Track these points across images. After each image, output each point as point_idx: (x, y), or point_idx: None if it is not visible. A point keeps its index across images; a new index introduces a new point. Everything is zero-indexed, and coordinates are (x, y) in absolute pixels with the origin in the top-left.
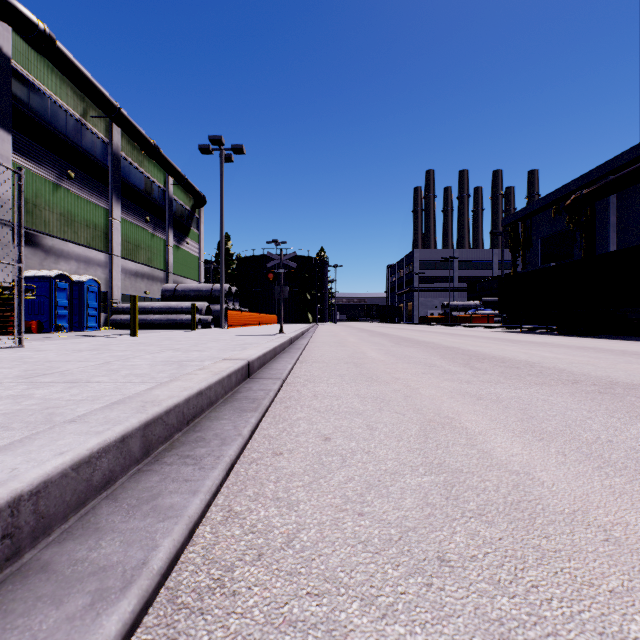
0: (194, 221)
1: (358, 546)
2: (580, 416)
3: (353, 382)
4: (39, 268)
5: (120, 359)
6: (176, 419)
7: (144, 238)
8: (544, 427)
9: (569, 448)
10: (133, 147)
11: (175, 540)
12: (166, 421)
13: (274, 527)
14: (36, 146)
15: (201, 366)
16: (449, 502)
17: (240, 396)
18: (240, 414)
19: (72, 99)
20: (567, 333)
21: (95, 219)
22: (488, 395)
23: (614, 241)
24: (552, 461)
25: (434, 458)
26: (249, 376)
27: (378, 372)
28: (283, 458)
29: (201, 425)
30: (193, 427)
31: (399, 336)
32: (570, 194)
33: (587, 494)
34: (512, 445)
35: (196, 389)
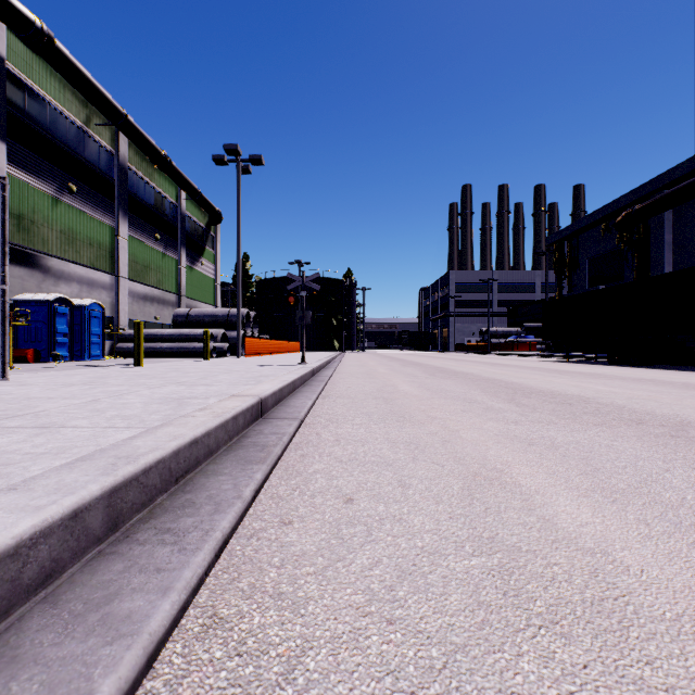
0: (209, 240)
1: (386, 680)
2: (655, 468)
3: (382, 422)
4: (37, 291)
5: (112, 396)
6: (159, 478)
7: (154, 258)
8: (614, 483)
9: (651, 514)
10: (142, 158)
11: (122, 678)
12: (144, 482)
13: (270, 645)
14: (33, 156)
15: (204, 405)
16: (508, 600)
17: (247, 442)
18: (244, 467)
19: (74, 105)
20: (619, 363)
21: (99, 237)
22: (541, 439)
23: (670, 261)
24: (633, 534)
25: (483, 529)
26: (261, 416)
27: (411, 410)
28: (292, 529)
29: (194, 483)
30: (183, 486)
31: (434, 366)
32: (621, 210)
33: (690, 587)
34: (579, 509)
35: (189, 437)
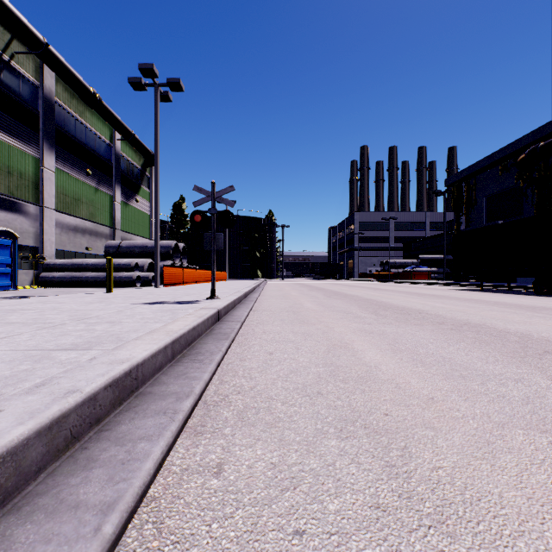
0: (145, 180)
1: None
2: None
3: None
4: None
5: None
6: None
7: (85, 192)
8: None
9: None
10: (71, 95)
11: None
12: None
13: None
14: None
15: None
16: None
17: None
18: None
19: None
20: (548, 293)
21: (20, 166)
22: None
23: None
24: None
25: None
26: None
27: None
28: None
29: None
30: None
31: (361, 297)
32: (521, 150)
33: None
34: None
35: None
